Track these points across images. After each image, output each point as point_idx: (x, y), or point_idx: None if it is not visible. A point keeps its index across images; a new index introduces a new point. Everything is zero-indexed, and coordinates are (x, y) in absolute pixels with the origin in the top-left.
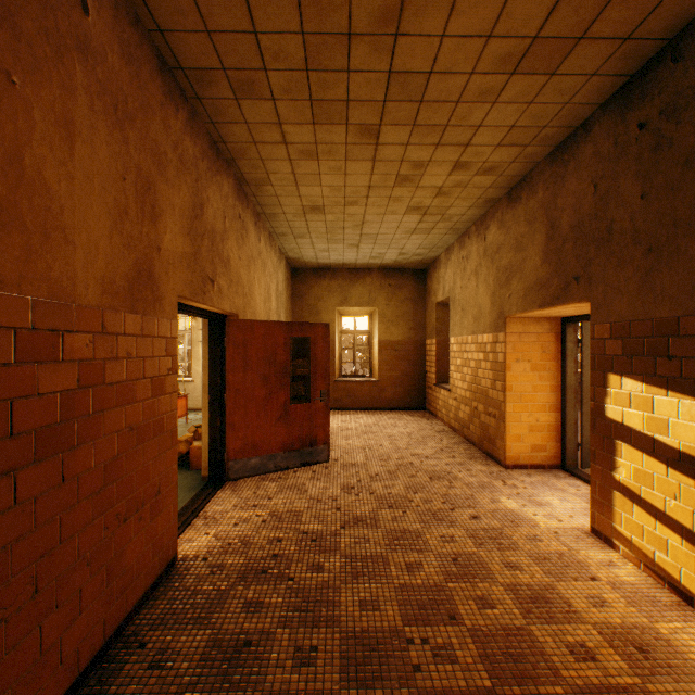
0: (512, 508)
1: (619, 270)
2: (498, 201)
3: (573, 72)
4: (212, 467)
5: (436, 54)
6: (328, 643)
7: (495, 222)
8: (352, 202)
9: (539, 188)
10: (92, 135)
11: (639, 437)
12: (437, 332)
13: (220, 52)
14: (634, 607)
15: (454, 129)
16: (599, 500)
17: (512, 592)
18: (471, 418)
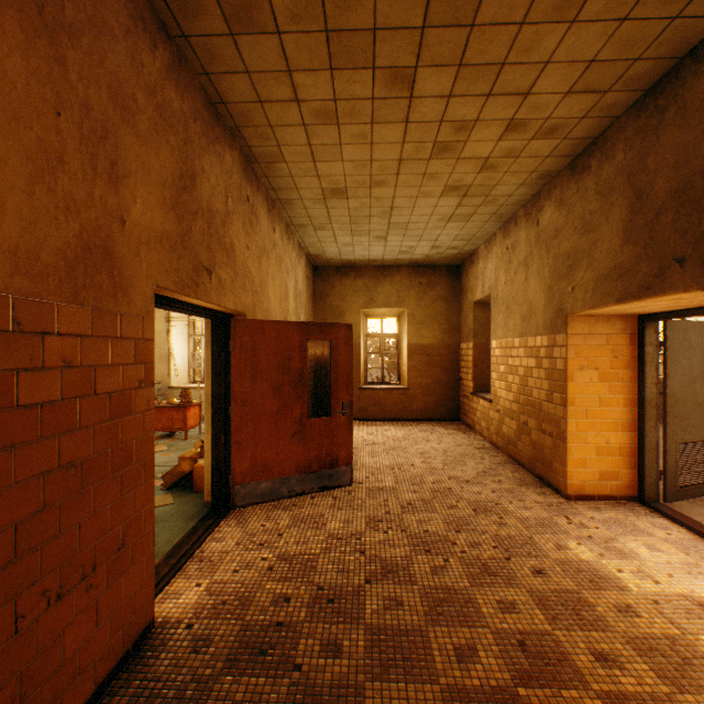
0: (586, 559)
1: None
2: (557, 175)
3: None
4: (215, 492)
5: None
6: None
7: (552, 201)
8: (379, 182)
9: (617, 149)
10: None
11: None
12: (474, 335)
13: None
14: None
15: (512, 70)
16: None
17: None
18: (519, 435)
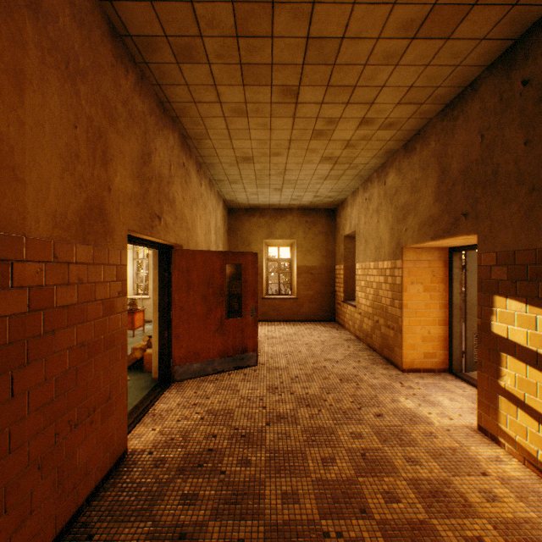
0: (409, 407)
1: (504, 207)
2: (396, 152)
3: (466, 36)
4: (161, 371)
5: (347, 21)
6: (253, 536)
7: (394, 169)
8: (276, 153)
9: (431, 140)
10: (43, 85)
11: (522, 350)
12: (344, 259)
13: (162, 20)
14: (523, 502)
15: (361, 89)
16: (486, 403)
17: (414, 486)
18: (373, 329)
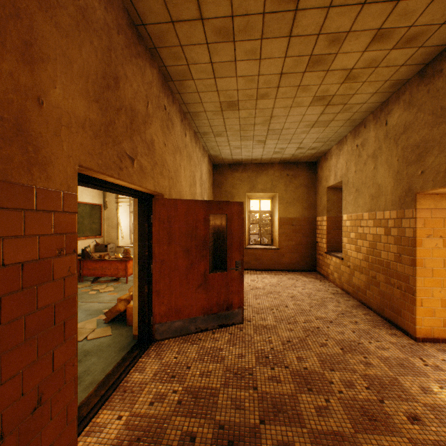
0: None
1: None
2: (406, 83)
3: None
4: (140, 329)
5: None
6: None
7: (401, 104)
8: (263, 95)
9: None
10: None
11: None
12: (327, 211)
13: None
14: None
15: None
16: None
17: None
18: (368, 285)
